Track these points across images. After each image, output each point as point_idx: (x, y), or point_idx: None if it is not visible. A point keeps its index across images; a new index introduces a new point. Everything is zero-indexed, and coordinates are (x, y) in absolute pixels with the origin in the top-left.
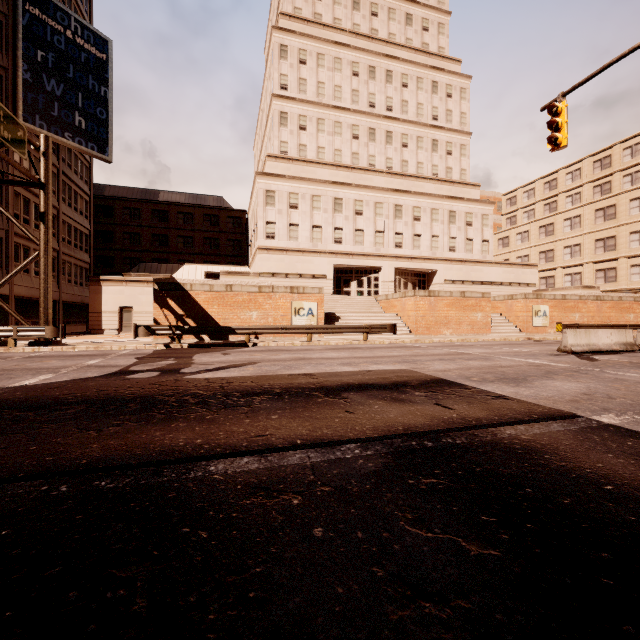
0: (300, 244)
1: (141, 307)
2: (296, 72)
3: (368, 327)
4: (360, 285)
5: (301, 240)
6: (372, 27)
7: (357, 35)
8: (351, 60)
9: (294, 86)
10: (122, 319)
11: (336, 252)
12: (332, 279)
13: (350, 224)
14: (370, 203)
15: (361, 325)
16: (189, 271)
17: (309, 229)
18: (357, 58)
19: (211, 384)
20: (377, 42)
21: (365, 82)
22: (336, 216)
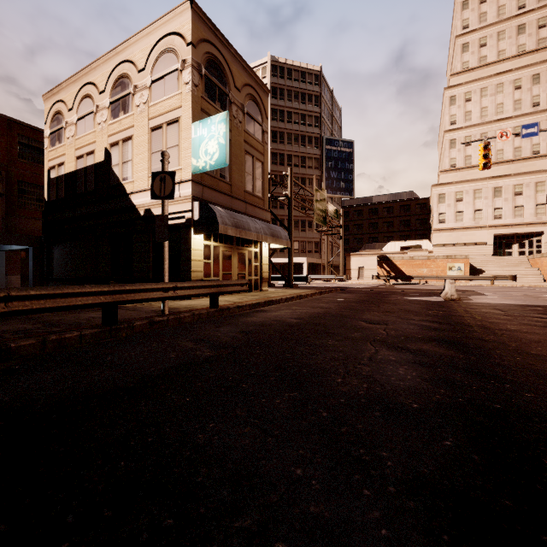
0: (464, 224)
1: (367, 267)
2: (462, 109)
3: (493, 277)
4: (521, 247)
5: (465, 221)
6: (539, 38)
7: (520, 56)
8: (513, 79)
9: (461, 119)
10: (359, 273)
11: (495, 225)
12: (492, 244)
13: (509, 203)
14: (530, 184)
15: (488, 276)
16: (391, 246)
17: (471, 213)
18: (519, 75)
19: (400, 288)
20: (543, 50)
21: (528, 90)
22: (495, 200)
